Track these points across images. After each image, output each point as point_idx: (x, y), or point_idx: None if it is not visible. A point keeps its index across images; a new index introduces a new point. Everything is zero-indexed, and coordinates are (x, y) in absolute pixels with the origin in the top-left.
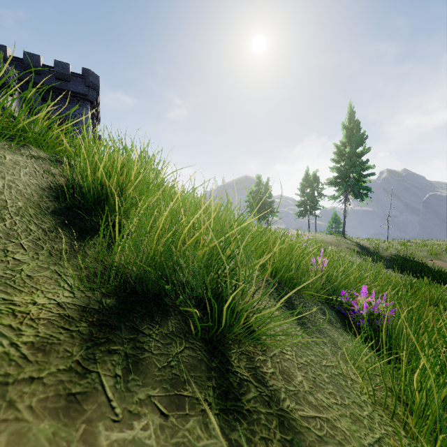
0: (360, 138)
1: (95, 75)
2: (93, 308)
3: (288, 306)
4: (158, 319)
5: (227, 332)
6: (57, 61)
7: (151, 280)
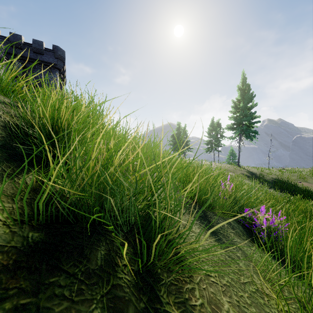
0: (250, 96)
1: (62, 50)
2: (15, 246)
3: (205, 224)
4: (87, 252)
5: (156, 263)
6: (34, 39)
7: (88, 207)
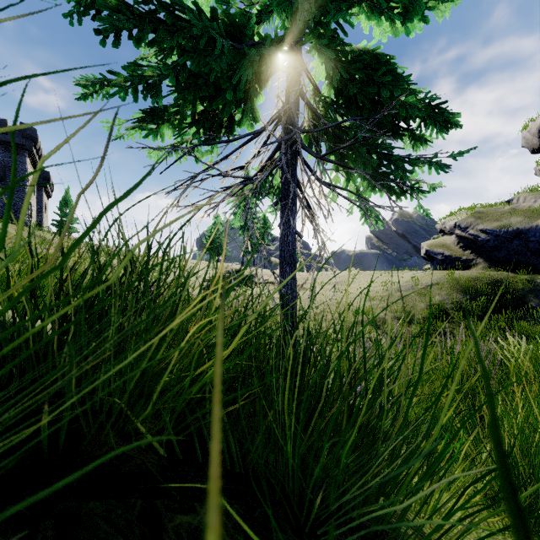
0: None
1: (32, 128)
2: None
3: None
4: None
5: None
6: None
7: None
